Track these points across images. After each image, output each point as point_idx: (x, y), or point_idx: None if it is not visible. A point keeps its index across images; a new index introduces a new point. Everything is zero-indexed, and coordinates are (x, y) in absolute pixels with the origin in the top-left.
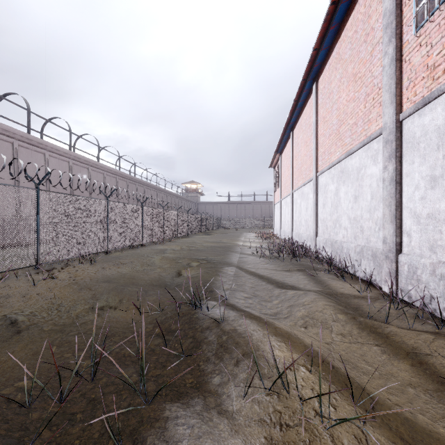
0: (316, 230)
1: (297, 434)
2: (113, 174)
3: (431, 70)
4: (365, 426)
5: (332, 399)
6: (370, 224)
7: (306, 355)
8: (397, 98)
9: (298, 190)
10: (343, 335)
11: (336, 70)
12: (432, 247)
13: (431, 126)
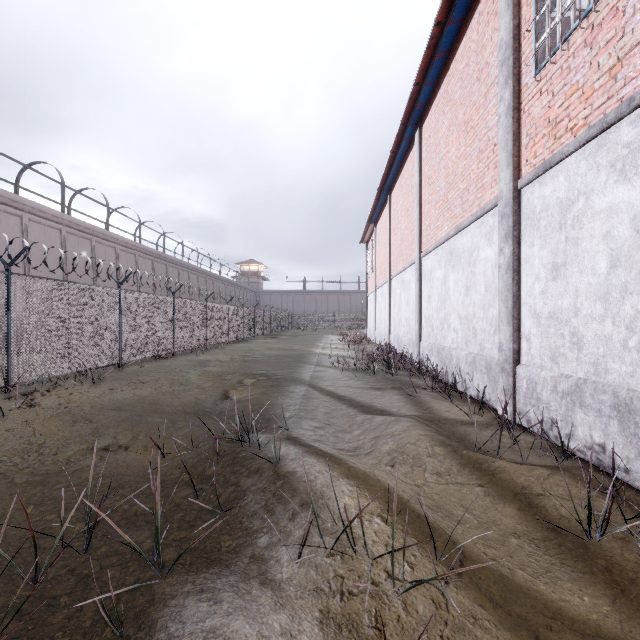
0: (419, 332)
1: (362, 604)
2: (131, 249)
3: (553, 126)
4: (447, 588)
5: (410, 556)
6: (484, 325)
7: (385, 502)
8: (514, 159)
9: (397, 277)
10: (439, 474)
11: (444, 114)
12: (554, 356)
13: (553, 198)
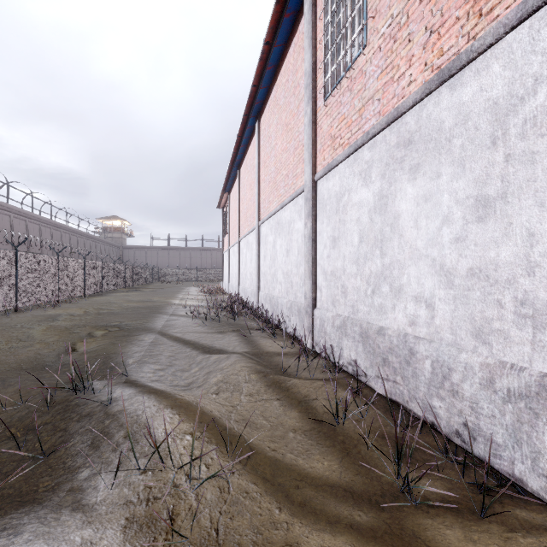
0: (258, 284)
1: (163, 504)
2: None
3: (333, 140)
4: (232, 476)
5: (209, 459)
6: (297, 279)
7: (199, 422)
8: (313, 159)
9: (244, 239)
10: (251, 395)
11: (274, 114)
12: (334, 301)
13: (333, 191)
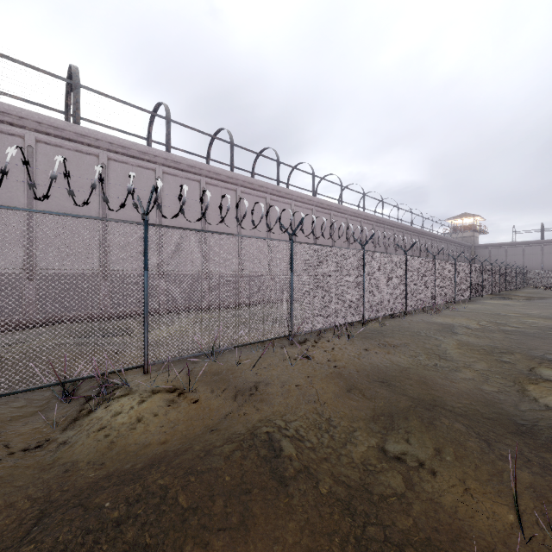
0: None
1: None
2: (357, 218)
3: None
4: None
5: None
6: None
7: None
8: None
9: None
10: None
11: None
12: None
13: None
